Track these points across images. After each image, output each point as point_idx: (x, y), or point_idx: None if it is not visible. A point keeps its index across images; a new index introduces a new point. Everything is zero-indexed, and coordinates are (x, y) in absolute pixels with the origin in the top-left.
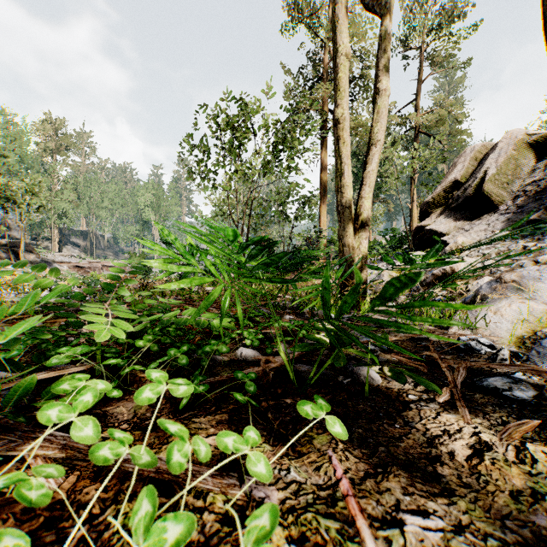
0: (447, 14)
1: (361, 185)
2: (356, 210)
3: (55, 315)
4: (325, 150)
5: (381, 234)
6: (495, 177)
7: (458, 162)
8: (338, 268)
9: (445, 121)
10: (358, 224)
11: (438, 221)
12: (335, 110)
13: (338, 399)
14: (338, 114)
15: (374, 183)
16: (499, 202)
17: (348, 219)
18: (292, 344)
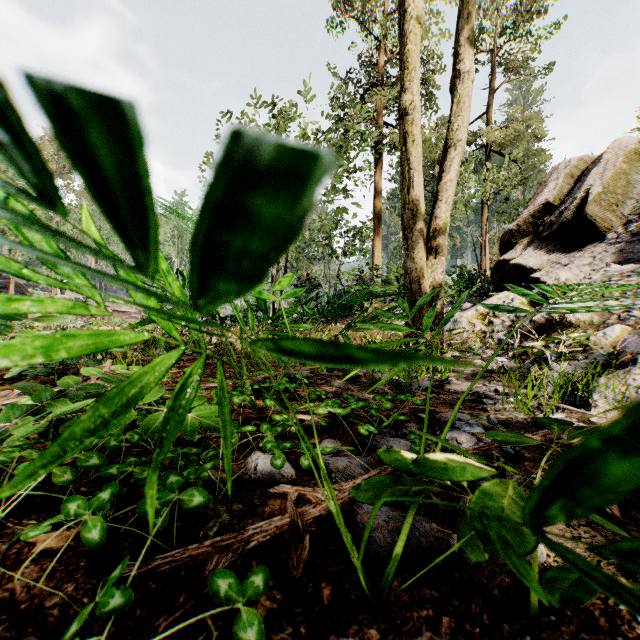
0: (525, 10)
1: (435, 200)
2: (428, 235)
3: (3, 380)
4: (379, 172)
5: (447, 273)
6: (600, 197)
7: (549, 180)
8: (431, 311)
9: (524, 137)
10: (431, 253)
11: (525, 254)
12: (401, 97)
13: (473, 633)
14: (406, 102)
15: (452, 198)
16: (606, 229)
17: (418, 246)
18: (347, 441)
